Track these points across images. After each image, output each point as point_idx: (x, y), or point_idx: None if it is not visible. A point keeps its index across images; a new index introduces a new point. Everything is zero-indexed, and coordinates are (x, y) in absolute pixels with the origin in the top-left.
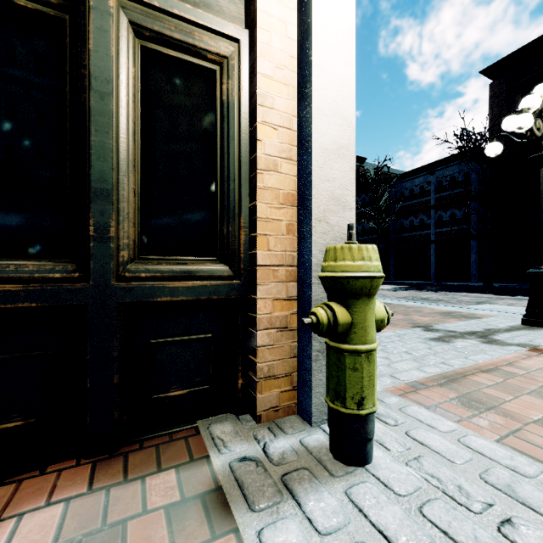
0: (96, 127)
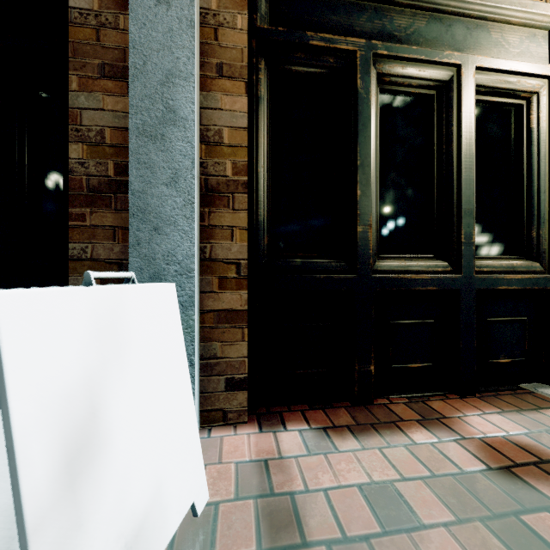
0: (464, 166)
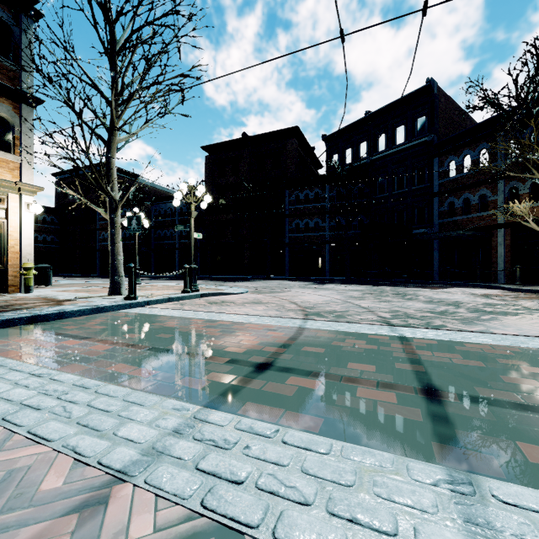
0: None
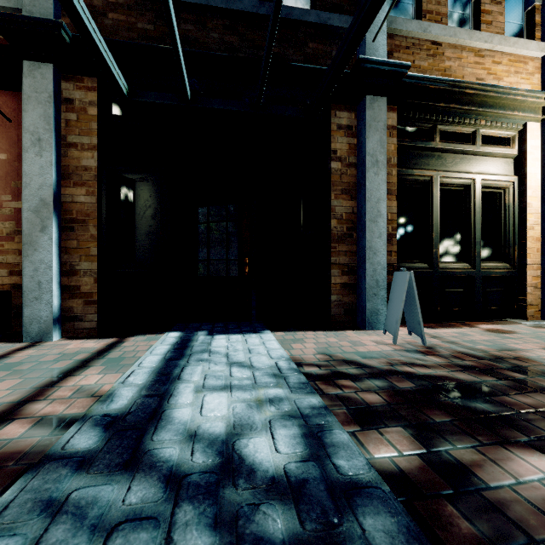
0: (477, 223)
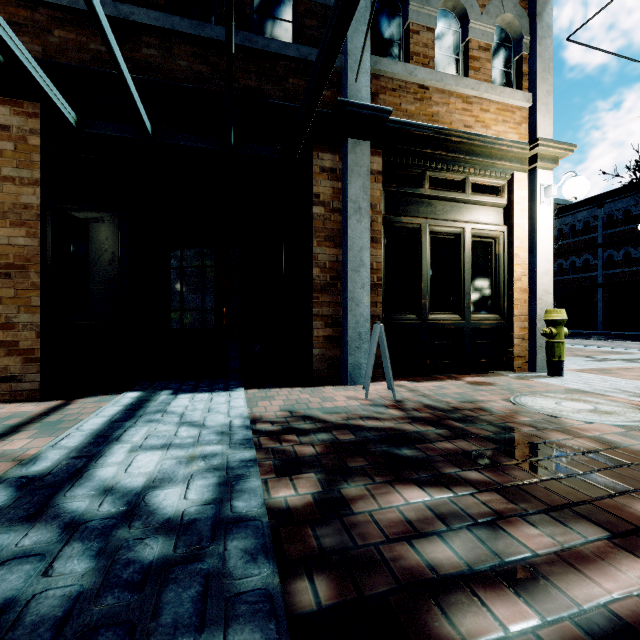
0: (466, 273)
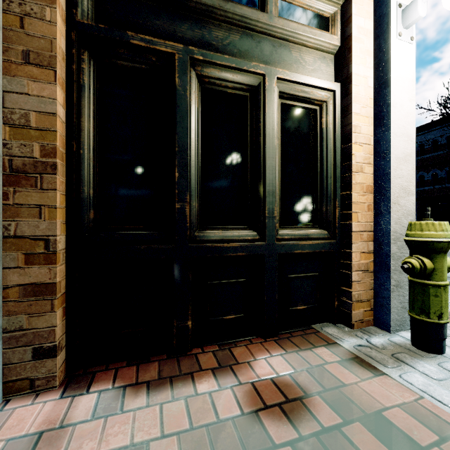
0: (268, 156)
